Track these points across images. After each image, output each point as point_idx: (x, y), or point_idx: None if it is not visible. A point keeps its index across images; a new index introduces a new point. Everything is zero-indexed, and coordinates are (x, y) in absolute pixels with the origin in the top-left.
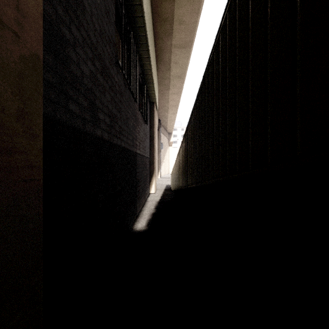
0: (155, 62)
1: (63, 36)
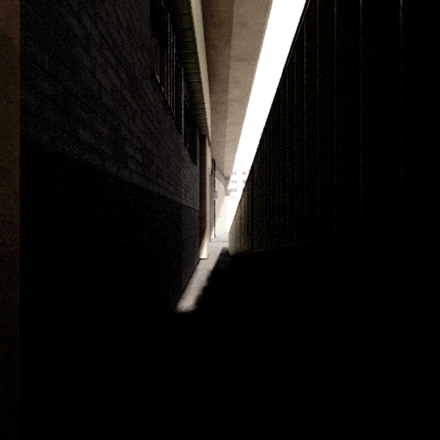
0: (207, 80)
1: (68, 27)
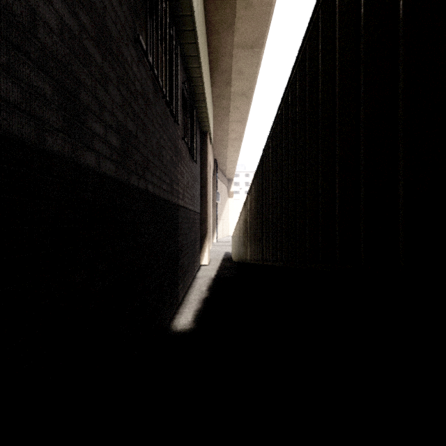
0: (208, 71)
1: None
